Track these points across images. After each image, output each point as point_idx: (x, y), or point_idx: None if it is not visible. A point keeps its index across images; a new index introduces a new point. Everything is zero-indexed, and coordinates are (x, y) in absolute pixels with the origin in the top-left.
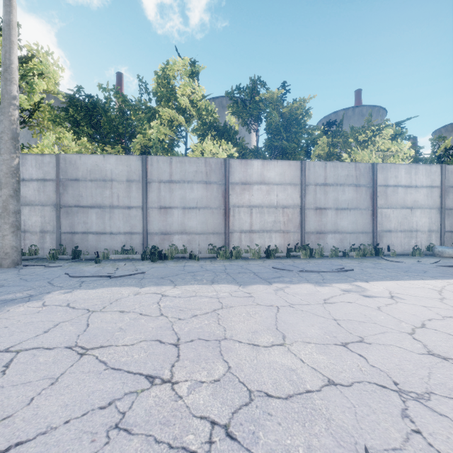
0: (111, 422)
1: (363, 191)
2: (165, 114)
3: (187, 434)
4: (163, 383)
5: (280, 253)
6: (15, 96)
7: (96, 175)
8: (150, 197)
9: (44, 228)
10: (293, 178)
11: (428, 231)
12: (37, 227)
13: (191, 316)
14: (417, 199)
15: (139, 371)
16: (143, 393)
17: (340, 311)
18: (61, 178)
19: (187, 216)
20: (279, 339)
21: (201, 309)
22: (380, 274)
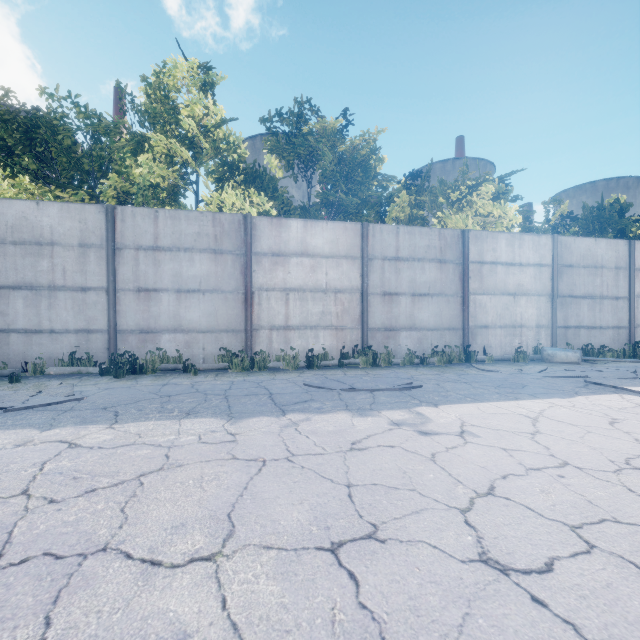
0: None
1: (450, 269)
2: (159, 144)
3: None
4: None
5: (330, 361)
6: None
7: (24, 235)
8: (121, 272)
9: None
10: (350, 247)
11: (536, 327)
12: None
13: (82, 491)
14: (522, 282)
15: None
16: None
17: (368, 465)
18: None
19: (185, 303)
20: (216, 542)
21: (116, 475)
22: (460, 391)
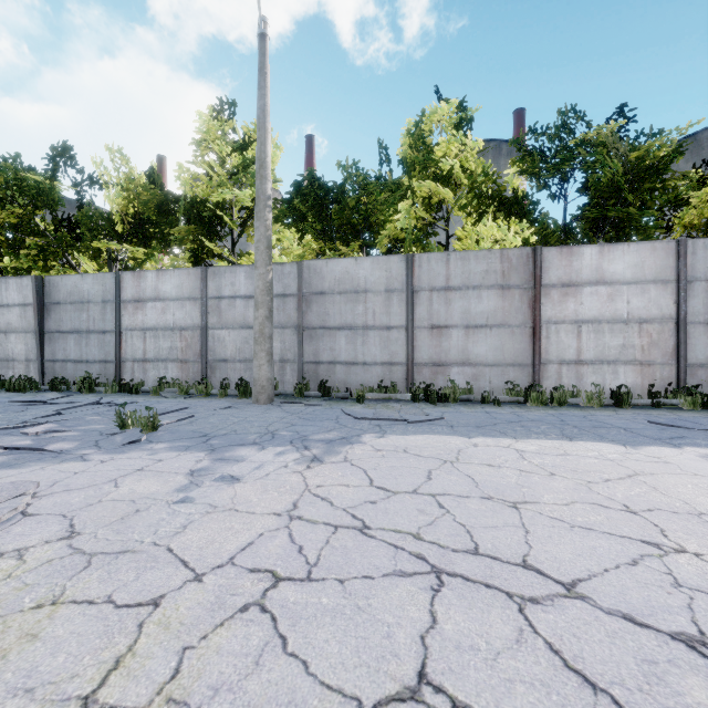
0: (665, 579)
1: None
2: (421, 189)
3: None
4: (679, 552)
5: (638, 400)
6: (269, 196)
7: (346, 286)
8: (417, 312)
9: (284, 357)
10: (660, 270)
11: None
12: (276, 355)
13: (601, 479)
14: None
15: (623, 535)
16: (665, 558)
17: None
18: (304, 291)
19: (472, 338)
20: None
21: (605, 473)
22: None
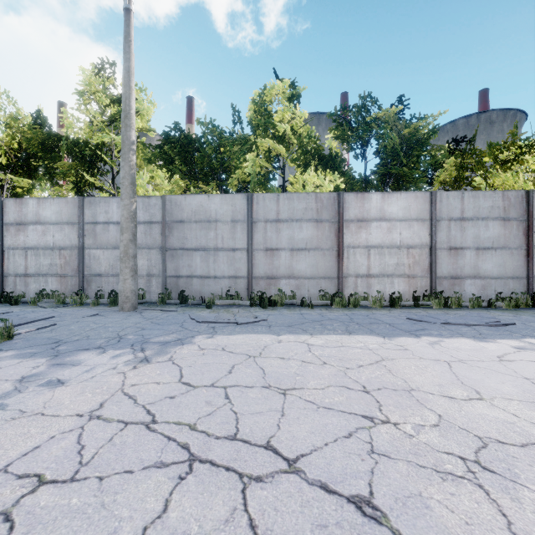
0: (365, 448)
1: (513, 226)
2: (263, 145)
3: (443, 463)
4: (384, 423)
5: (406, 302)
6: (133, 141)
7: (201, 216)
8: (255, 238)
9: (151, 272)
10: (420, 212)
11: None
12: (144, 271)
13: (357, 366)
14: None
15: (351, 412)
16: (372, 429)
17: (527, 369)
18: (167, 220)
19: (296, 258)
20: (474, 394)
21: (362, 360)
22: None
